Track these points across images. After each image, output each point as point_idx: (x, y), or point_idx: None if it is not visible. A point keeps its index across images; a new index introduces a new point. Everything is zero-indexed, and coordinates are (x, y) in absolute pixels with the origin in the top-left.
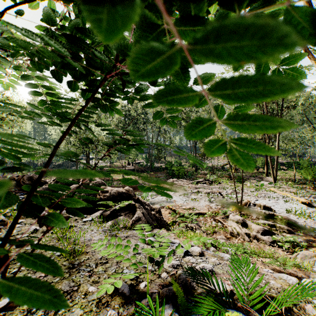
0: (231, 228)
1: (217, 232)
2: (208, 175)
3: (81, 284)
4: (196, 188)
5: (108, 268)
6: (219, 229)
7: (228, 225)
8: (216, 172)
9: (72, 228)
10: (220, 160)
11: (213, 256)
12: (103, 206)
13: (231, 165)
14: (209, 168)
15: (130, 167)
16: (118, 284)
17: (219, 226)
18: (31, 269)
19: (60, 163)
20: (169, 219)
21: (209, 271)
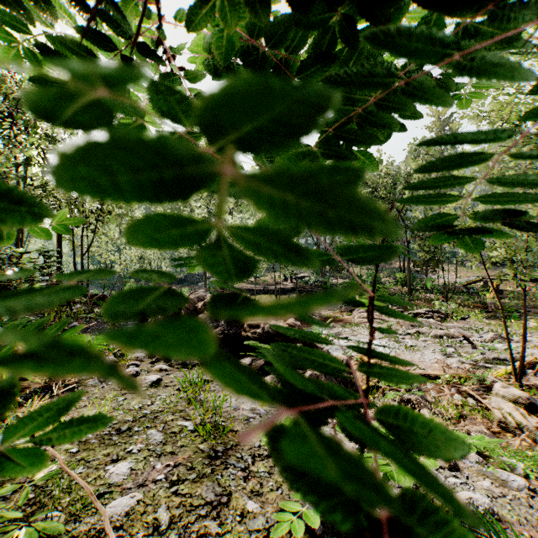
0: (501, 414)
1: (466, 418)
2: (438, 302)
3: (233, 493)
4: (414, 326)
5: (274, 468)
6: (473, 413)
7: (491, 405)
8: (452, 296)
9: (208, 384)
10: (460, 274)
11: (481, 476)
12: (251, 350)
13: (487, 284)
14: (438, 288)
15: (287, 284)
16: (314, 521)
17: (472, 405)
18: (153, 449)
19: (181, 277)
20: (364, 382)
21: (485, 512)
